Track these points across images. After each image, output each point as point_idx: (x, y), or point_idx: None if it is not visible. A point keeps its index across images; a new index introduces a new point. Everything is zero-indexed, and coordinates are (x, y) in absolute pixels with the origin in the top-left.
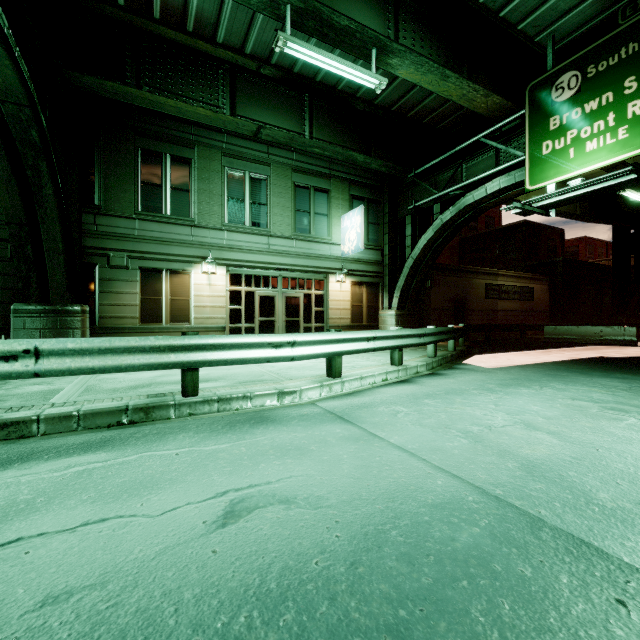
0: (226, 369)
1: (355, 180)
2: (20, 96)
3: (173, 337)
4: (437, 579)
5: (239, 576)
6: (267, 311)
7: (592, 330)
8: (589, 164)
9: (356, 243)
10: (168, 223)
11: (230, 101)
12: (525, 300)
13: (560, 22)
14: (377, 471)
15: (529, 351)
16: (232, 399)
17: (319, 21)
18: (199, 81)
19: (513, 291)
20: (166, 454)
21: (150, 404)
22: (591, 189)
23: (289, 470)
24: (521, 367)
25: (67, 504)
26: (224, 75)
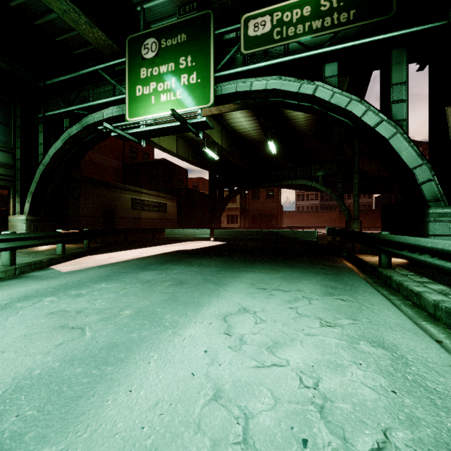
0: None
1: None
2: None
3: None
4: None
5: None
6: None
7: (190, 231)
8: (162, 111)
9: None
10: None
11: None
12: (161, 212)
13: (152, 3)
14: None
15: (141, 248)
16: None
17: None
18: None
19: (153, 205)
20: None
21: None
22: (158, 127)
23: None
24: (101, 267)
25: None
26: None
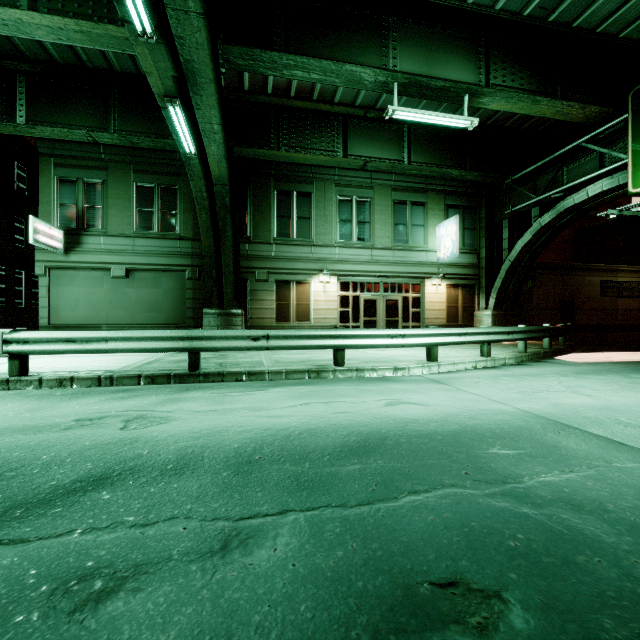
0: (350, 355)
1: (450, 190)
2: (225, 180)
3: (331, 330)
4: (480, 422)
5: (399, 415)
6: (370, 312)
7: None
8: None
9: (451, 250)
10: (295, 245)
11: (343, 145)
12: None
13: None
14: (459, 400)
15: None
16: (364, 370)
17: (419, 87)
18: (320, 134)
19: (639, 288)
20: (344, 388)
21: (319, 369)
22: None
23: (411, 396)
24: (613, 363)
25: (316, 397)
26: (338, 125)
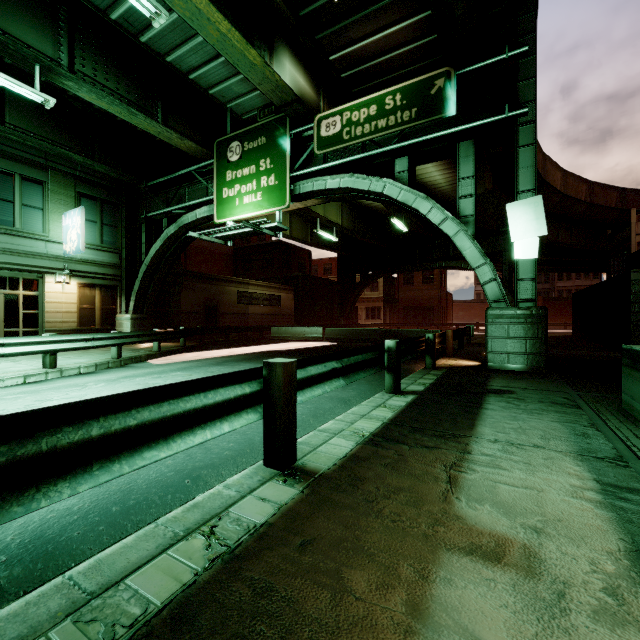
0: None
1: (84, 177)
2: None
3: None
4: None
5: None
6: None
7: (299, 330)
8: (245, 213)
9: (77, 244)
10: None
11: None
12: (274, 306)
13: (240, 100)
14: None
15: (235, 348)
16: None
17: None
18: None
19: (263, 298)
20: None
21: None
22: (238, 232)
23: None
24: (185, 362)
25: None
26: None
